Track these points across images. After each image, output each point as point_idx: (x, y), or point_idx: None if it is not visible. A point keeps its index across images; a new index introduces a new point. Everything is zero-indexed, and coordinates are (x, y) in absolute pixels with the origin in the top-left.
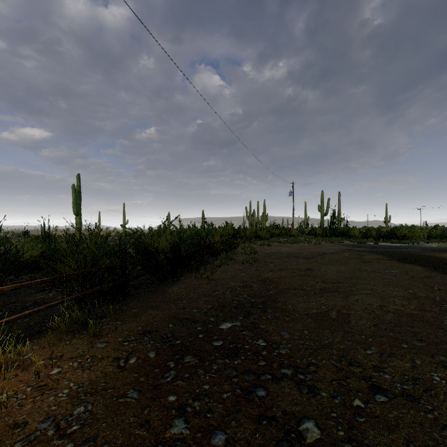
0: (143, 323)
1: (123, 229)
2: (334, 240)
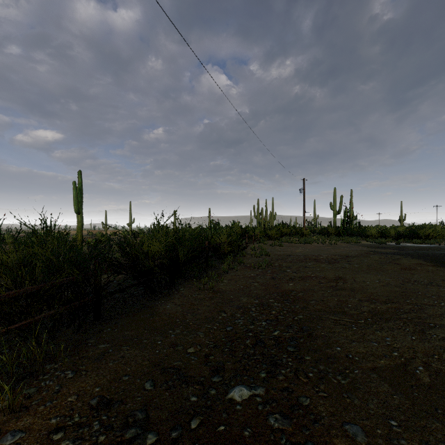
0: (106, 376)
1: (130, 228)
2: (350, 240)
